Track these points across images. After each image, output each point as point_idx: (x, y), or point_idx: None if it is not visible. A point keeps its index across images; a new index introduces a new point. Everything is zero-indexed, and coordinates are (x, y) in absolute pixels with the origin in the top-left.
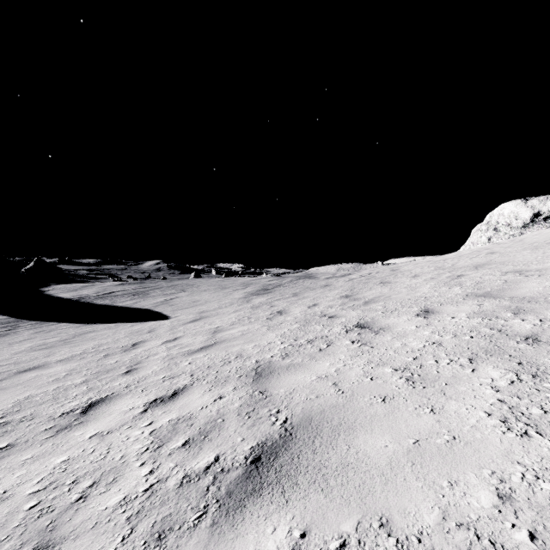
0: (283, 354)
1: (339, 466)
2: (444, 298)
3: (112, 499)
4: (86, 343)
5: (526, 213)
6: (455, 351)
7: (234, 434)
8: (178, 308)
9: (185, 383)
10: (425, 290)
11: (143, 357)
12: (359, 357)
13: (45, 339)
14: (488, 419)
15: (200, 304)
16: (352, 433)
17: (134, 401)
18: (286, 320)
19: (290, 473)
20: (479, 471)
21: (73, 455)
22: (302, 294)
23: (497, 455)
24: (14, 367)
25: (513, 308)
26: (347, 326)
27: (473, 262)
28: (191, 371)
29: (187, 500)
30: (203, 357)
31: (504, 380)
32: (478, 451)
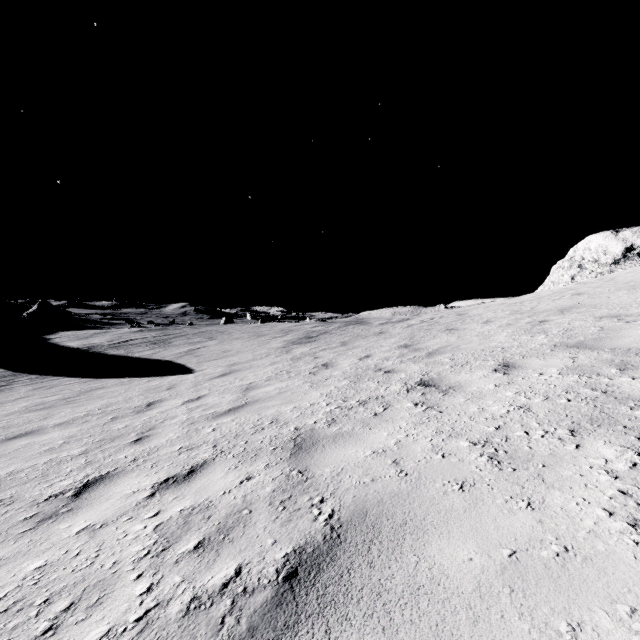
0: (328, 419)
1: (405, 589)
2: (527, 349)
3: (91, 633)
4: (92, 402)
5: (617, 247)
6: (550, 419)
7: (263, 533)
8: (204, 360)
9: (205, 457)
10: (502, 339)
11: (157, 421)
12: (425, 425)
13: (45, 398)
14: (610, 521)
15: (231, 355)
16: (422, 537)
17: (140, 481)
18: (333, 376)
19: (338, 598)
20: (612, 607)
21: (52, 559)
22: (351, 343)
23: (633, 579)
24: (2, 432)
25: (617, 363)
26: (408, 383)
27: (556, 305)
28: (214, 441)
29: (193, 639)
30: (230, 422)
31: (622, 461)
32: (604, 573)
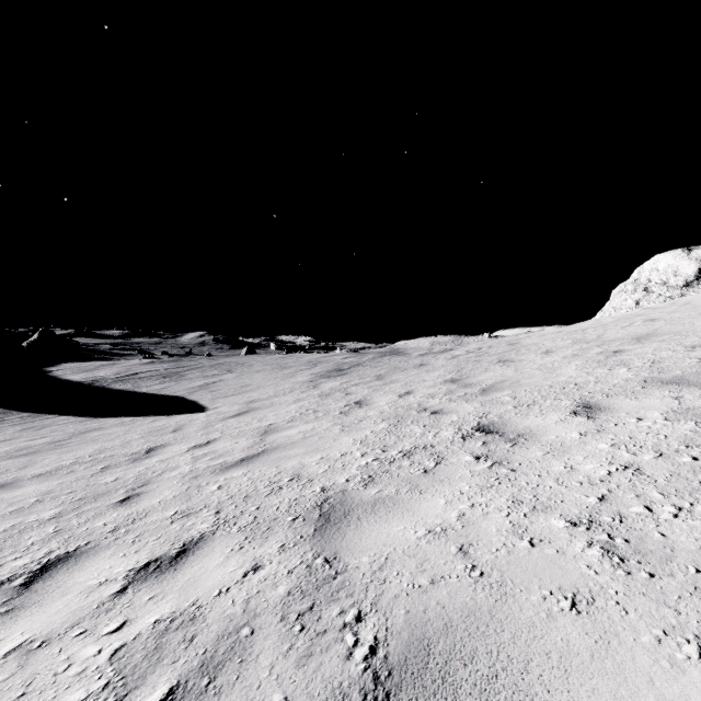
0: (364, 477)
1: None
2: (609, 386)
3: None
4: (83, 447)
5: (689, 267)
6: (678, 488)
7: (267, 679)
8: (220, 396)
9: (203, 529)
10: (572, 373)
11: (154, 474)
12: (496, 491)
13: (31, 441)
14: None
15: (250, 390)
16: None
17: (113, 565)
18: (368, 416)
19: None
20: None
21: None
22: (388, 376)
23: None
24: None
25: None
26: (462, 428)
27: (629, 332)
28: (218, 504)
29: None
30: (241, 477)
31: None
32: None
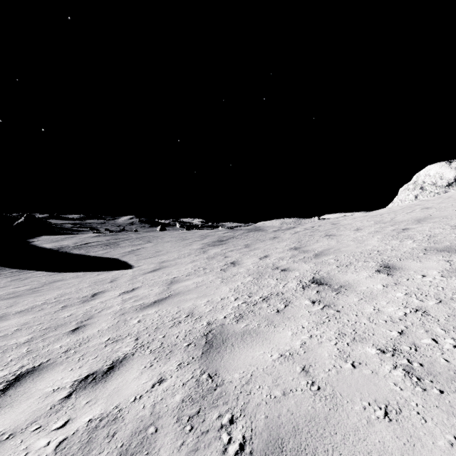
0: (236, 315)
1: None
2: (401, 252)
3: None
4: (51, 292)
5: (450, 173)
6: (455, 326)
7: None
8: (142, 258)
9: (126, 351)
10: (375, 244)
11: (96, 311)
12: (326, 326)
13: (17, 288)
14: None
15: (162, 254)
16: None
17: (63, 377)
18: (239, 272)
19: None
20: None
21: None
22: (253, 245)
23: None
24: None
25: None
26: (302, 281)
27: (411, 216)
28: (137, 333)
29: None
30: (153, 314)
31: None
32: None
